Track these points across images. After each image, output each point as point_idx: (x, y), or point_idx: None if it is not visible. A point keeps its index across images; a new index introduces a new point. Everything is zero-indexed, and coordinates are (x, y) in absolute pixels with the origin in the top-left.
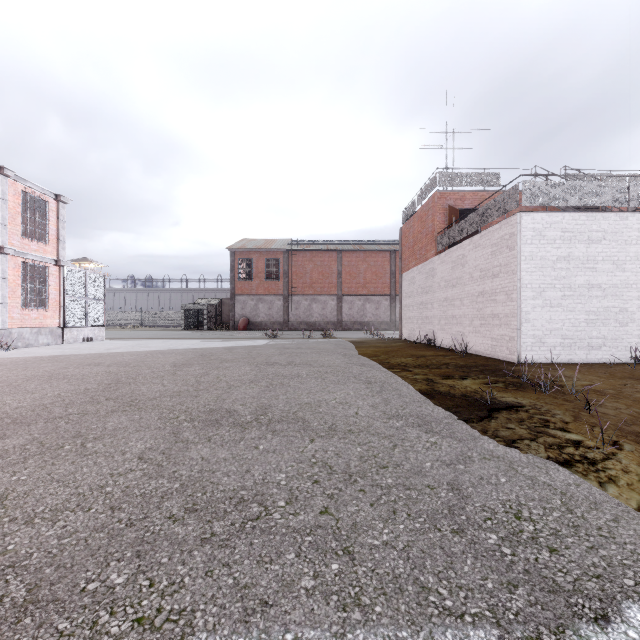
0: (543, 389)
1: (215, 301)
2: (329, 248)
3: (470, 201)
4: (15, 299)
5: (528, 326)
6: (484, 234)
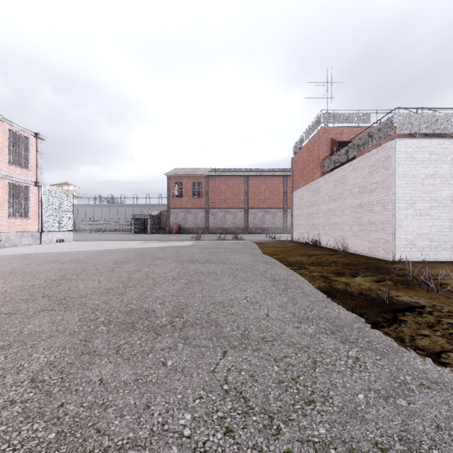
0: (433, 288)
1: (156, 213)
2: (238, 174)
3: (347, 135)
4: (3, 211)
5: (401, 231)
6: (362, 158)
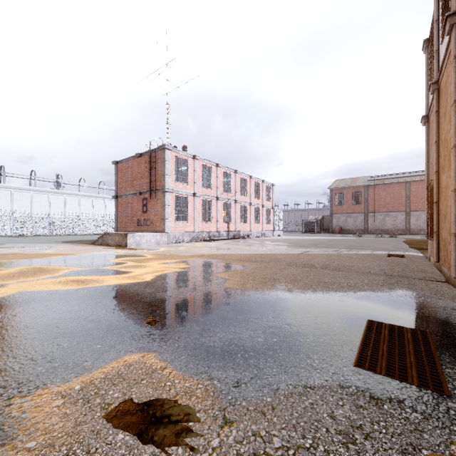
0: None
1: (319, 217)
2: (399, 181)
3: None
4: (264, 221)
5: None
6: None
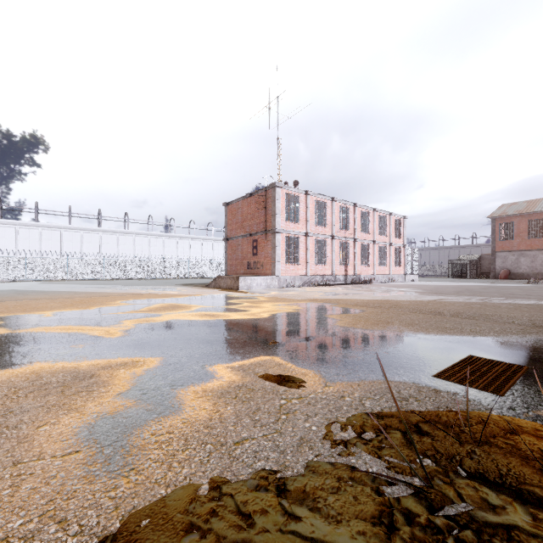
0: None
1: (475, 257)
2: None
3: None
4: (393, 263)
5: None
6: None
